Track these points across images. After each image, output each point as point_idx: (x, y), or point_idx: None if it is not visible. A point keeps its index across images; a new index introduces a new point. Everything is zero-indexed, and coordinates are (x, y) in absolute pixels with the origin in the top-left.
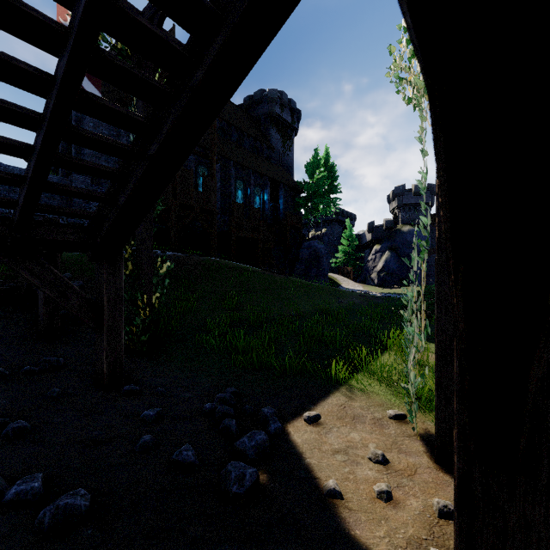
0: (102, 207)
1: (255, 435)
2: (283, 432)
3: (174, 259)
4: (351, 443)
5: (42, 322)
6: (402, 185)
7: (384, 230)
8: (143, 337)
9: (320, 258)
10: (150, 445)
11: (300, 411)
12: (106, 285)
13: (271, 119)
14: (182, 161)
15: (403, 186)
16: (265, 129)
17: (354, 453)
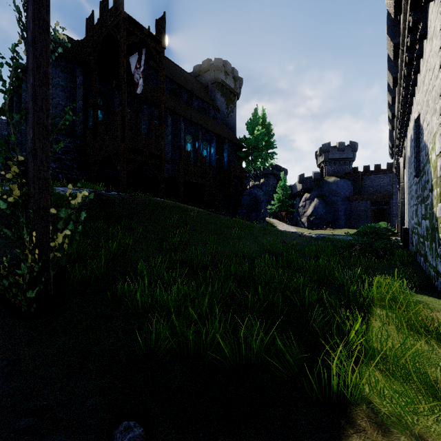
0: None
1: None
2: None
3: (117, 198)
4: None
5: None
6: (328, 142)
7: (313, 181)
8: (30, 292)
9: (259, 203)
10: None
11: None
12: None
13: (216, 84)
14: None
15: (329, 144)
16: (212, 93)
17: None
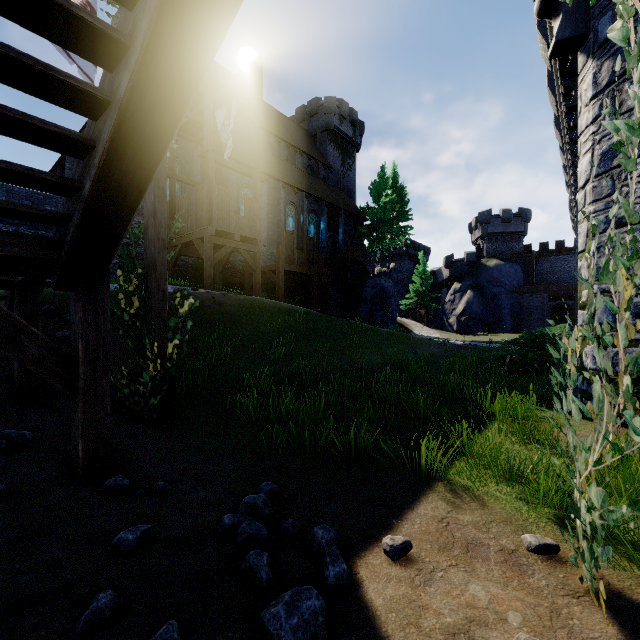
0: (66, 205)
1: (300, 599)
2: (349, 580)
3: (207, 297)
4: (475, 612)
5: (16, 379)
6: (487, 210)
7: (465, 265)
8: (153, 399)
9: (387, 298)
10: (107, 616)
11: (375, 530)
12: (81, 327)
13: (328, 132)
14: (178, 115)
15: (488, 212)
16: (322, 145)
17: (485, 639)
